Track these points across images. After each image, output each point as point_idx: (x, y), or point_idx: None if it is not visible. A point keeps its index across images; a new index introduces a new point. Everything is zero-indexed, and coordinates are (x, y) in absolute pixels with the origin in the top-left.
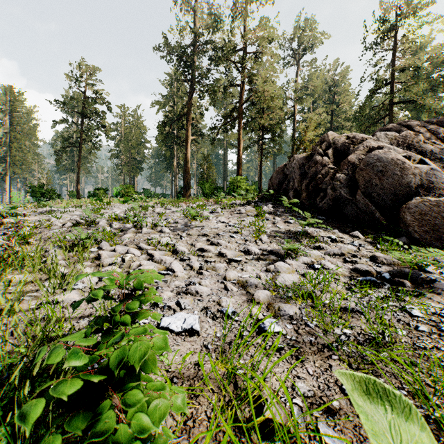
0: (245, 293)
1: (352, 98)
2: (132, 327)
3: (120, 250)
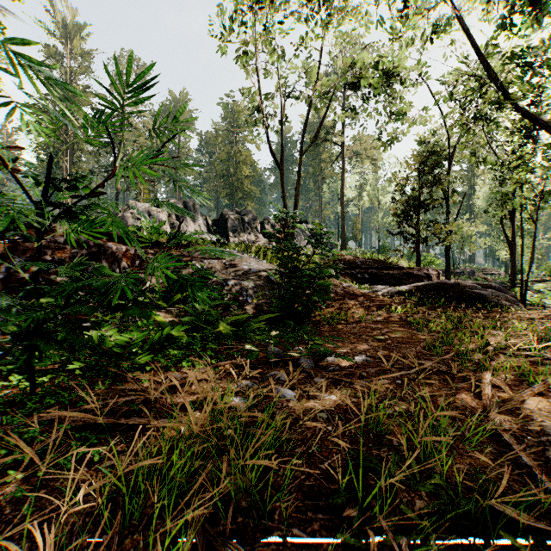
0: None
1: None
2: None
3: None
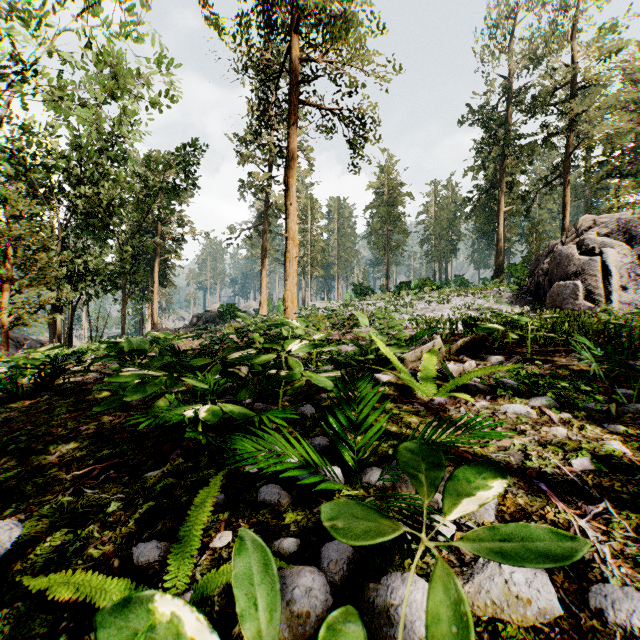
0: None
1: None
2: None
3: None
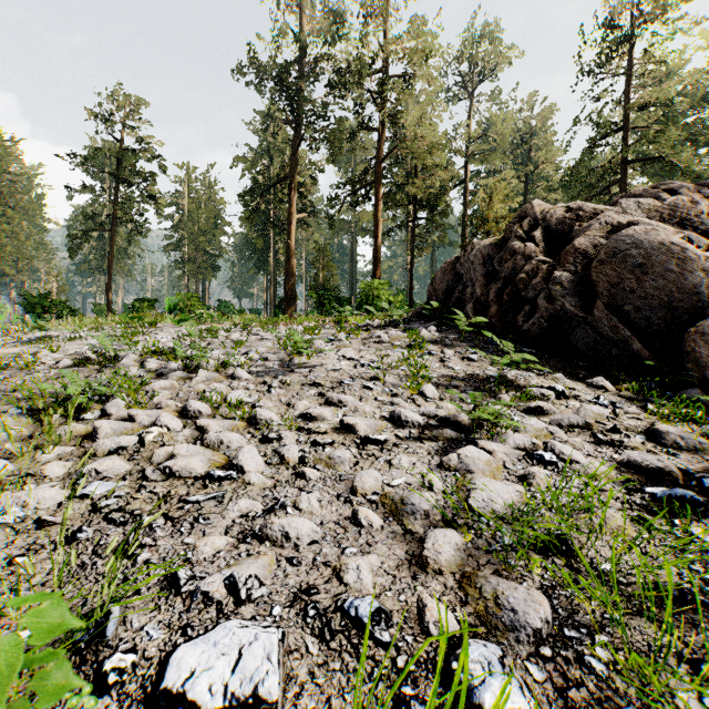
0: (400, 533)
1: (559, 155)
2: (67, 704)
3: (142, 418)
